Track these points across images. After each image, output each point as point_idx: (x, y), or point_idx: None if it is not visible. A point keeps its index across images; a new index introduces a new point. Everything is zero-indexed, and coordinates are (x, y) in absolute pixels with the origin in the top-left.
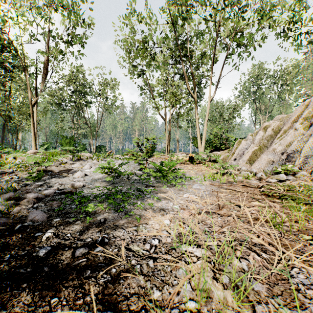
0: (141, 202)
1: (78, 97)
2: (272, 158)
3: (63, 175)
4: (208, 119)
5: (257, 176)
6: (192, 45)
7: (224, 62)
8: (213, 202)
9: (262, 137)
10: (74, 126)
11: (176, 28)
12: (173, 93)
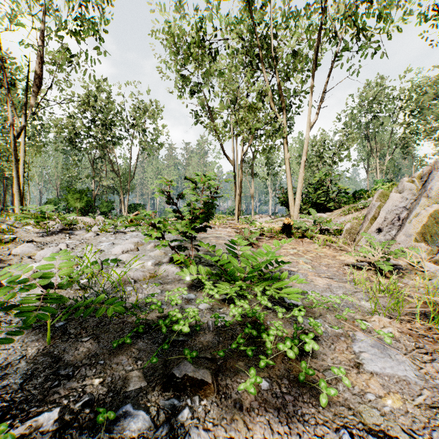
0: None
1: (100, 129)
2: None
3: None
4: (306, 159)
5: None
6: (278, 42)
7: (332, 65)
8: None
9: None
10: (94, 175)
11: (252, 11)
12: (250, 108)
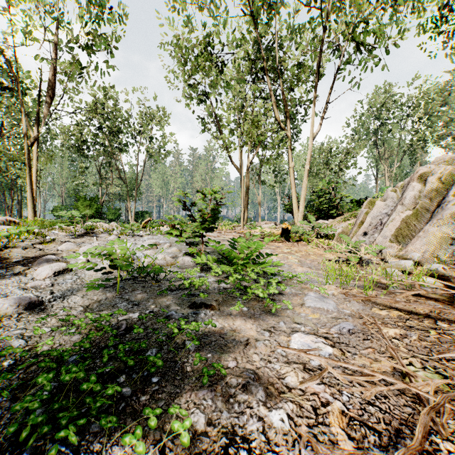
0: (147, 409)
1: (107, 137)
2: (452, 233)
3: (15, 270)
4: (309, 168)
5: (431, 269)
6: (283, 52)
7: (335, 77)
8: (386, 371)
9: (420, 192)
10: (101, 182)
11: (258, 24)
12: (254, 122)
